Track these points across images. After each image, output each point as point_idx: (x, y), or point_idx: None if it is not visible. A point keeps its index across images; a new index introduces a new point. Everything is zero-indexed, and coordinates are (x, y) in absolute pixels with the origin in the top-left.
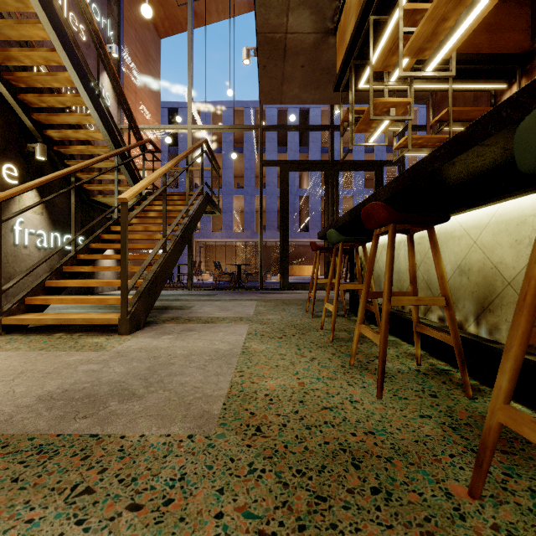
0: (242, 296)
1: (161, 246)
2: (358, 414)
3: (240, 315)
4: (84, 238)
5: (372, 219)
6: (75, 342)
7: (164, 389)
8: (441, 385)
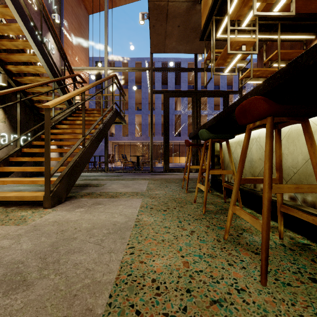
0: (139, 177)
1: (80, 143)
2: (250, 312)
3: (137, 191)
4: None
5: (248, 114)
6: (6, 215)
7: (56, 273)
8: (313, 264)
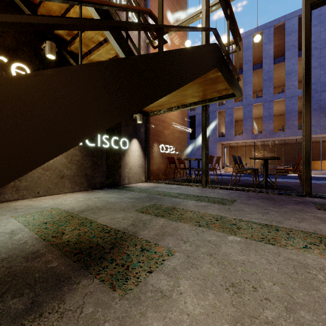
0: (284, 216)
1: None
2: None
3: None
4: (109, 136)
5: None
6: None
7: None
8: None
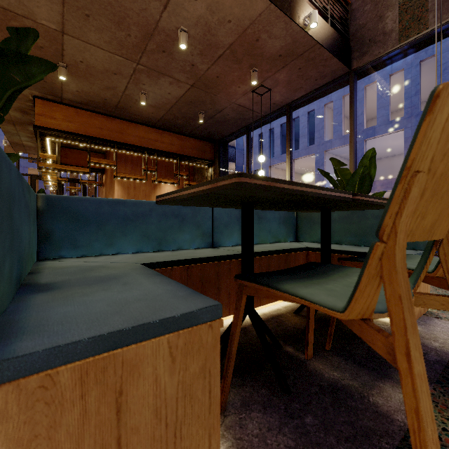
0: None
1: None
2: None
3: None
4: None
5: None
6: None
7: None
8: None
